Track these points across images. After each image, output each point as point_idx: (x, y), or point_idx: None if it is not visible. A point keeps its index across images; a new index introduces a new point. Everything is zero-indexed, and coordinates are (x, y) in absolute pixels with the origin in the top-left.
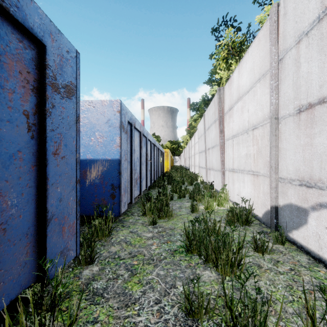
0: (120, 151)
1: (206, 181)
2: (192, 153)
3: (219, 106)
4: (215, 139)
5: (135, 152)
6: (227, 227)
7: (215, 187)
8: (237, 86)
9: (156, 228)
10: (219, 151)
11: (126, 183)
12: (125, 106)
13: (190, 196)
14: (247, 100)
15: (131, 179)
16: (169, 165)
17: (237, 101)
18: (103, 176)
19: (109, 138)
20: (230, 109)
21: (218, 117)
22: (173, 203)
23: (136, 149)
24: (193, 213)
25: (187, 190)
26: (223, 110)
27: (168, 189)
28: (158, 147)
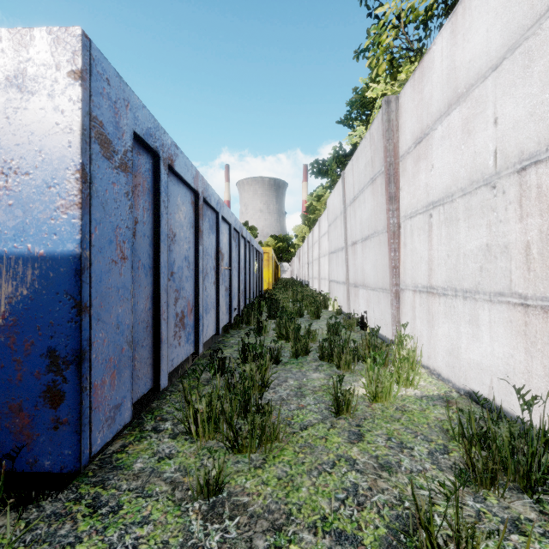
0: (84, 224)
1: (348, 310)
2: (314, 254)
3: (387, 140)
4: (374, 219)
5: (177, 240)
6: (475, 498)
7: (372, 325)
8: (446, 71)
9: (218, 521)
10: (386, 245)
11: (125, 336)
12: (118, 74)
13: (322, 352)
14: (489, 92)
15: (155, 319)
16: (273, 278)
17: (448, 110)
18: (16, 319)
19: (37, 175)
20: (420, 139)
21: (385, 165)
22: (280, 373)
23: (180, 235)
24: (340, 416)
25: (311, 334)
26: (395, 148)
27: (269, 330)
28: (248, 242)
